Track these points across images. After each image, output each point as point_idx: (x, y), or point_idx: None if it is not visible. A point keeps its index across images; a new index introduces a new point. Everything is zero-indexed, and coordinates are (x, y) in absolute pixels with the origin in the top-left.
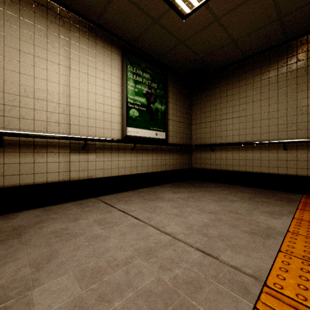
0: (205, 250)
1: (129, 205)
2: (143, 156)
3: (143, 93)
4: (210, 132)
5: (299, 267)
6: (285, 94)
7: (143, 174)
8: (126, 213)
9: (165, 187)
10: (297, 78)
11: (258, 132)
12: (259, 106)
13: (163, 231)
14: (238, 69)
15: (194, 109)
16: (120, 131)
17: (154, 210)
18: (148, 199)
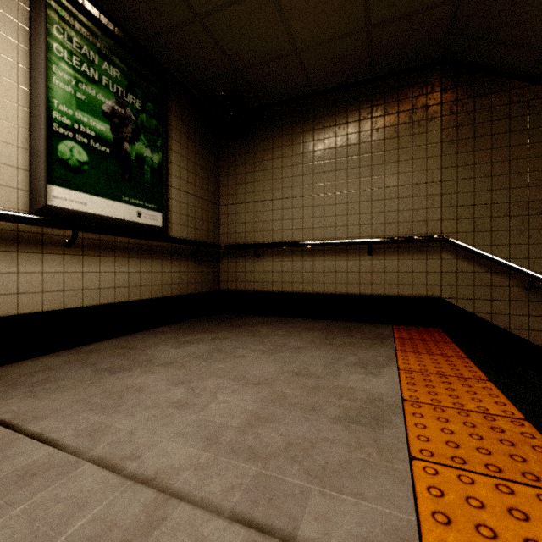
0: (255, 515)
1: (39, 397)
2: (101, 263)
3: (101, 109)
4: (254, 222)
5: (461, 494)
6: (370, 164)
7: (101, 306)
8: (15, 430)
9: (162, 334)
10: (385, 141)
11: (332, 225)
12: (333, 180)
13: (132, 472)
14: (301, 111)
15: (225, 176)
16: (27, 191)
17: (118, 402)
18: (111, 368)
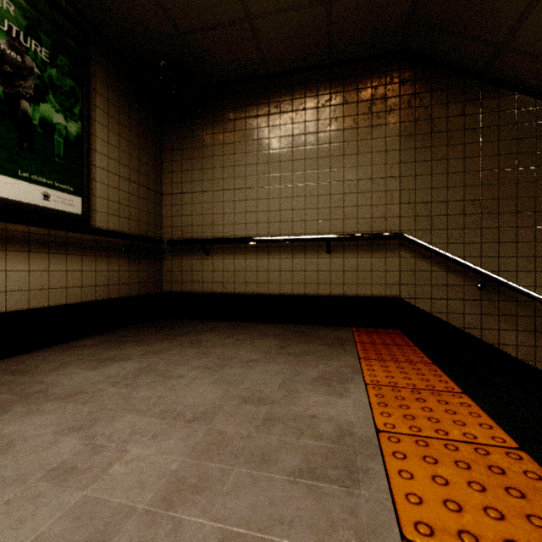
0: None
1: None
2: None
3: None
4: (202, 215)
5: None
6: (328, 155)
7: None
8: None
9: (79, 349)
10: (344, 132)
11: (289, 219)
12: (290, 171)
13: None
14: (256, 93)
15: (169, 161)
16: None
17: None
18: None
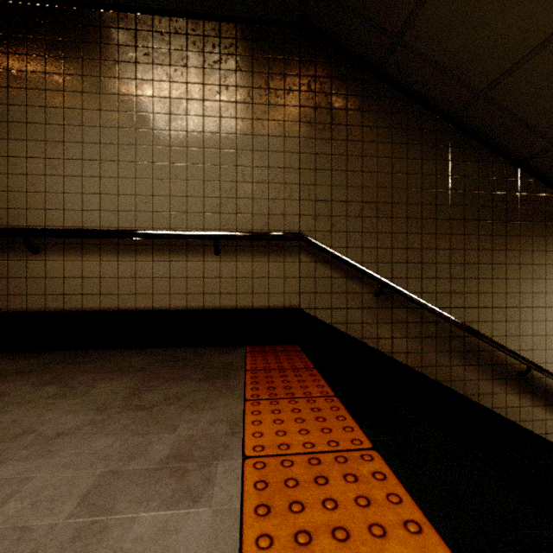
0: None
1: None
2: None
3: None
4: (27, 192)
5: None
6: (218, 131)
7: None
8: None
9: None
10: (237, 105)
11: (166, 209)
12: (167, 144)
13: None
14: (116, 29)
15: None
16: None
17: None
18: None
